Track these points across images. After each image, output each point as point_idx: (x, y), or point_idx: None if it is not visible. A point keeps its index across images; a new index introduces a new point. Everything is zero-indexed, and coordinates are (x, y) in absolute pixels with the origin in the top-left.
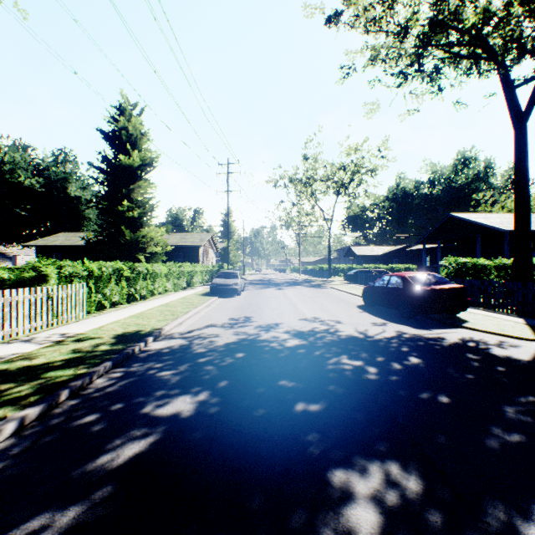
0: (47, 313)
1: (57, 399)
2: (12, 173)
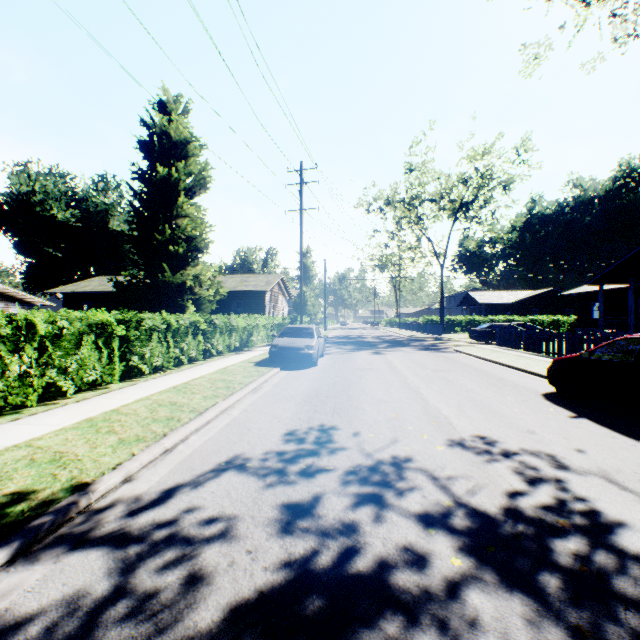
0: None
1: None
2: (43, 205)
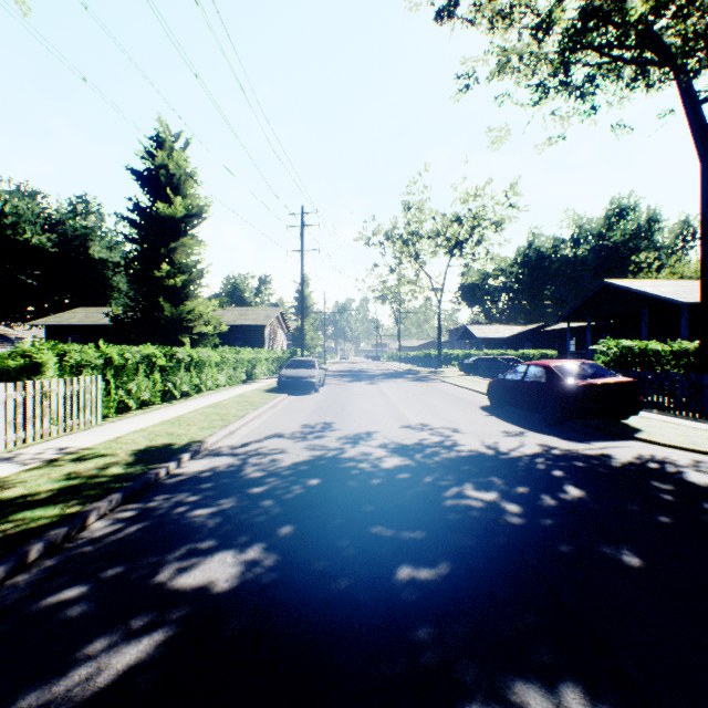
0: (42, 417)
1: (23, 559)
2: (15, 228)
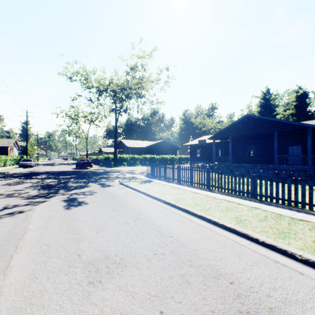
0: None
1: None
2: None
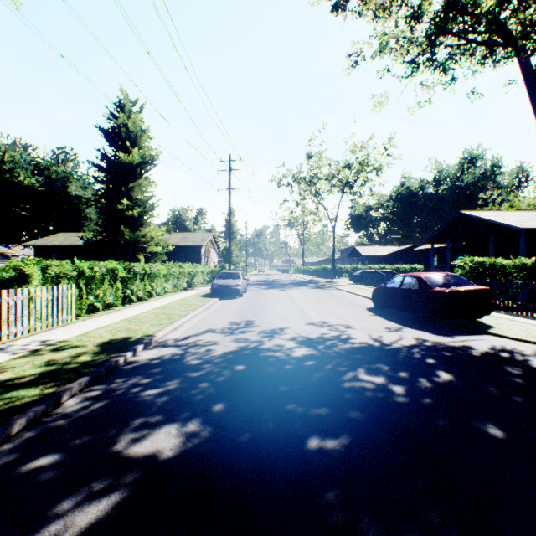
0: (29, 317)
1: (8, 432)
2: (11, 172)
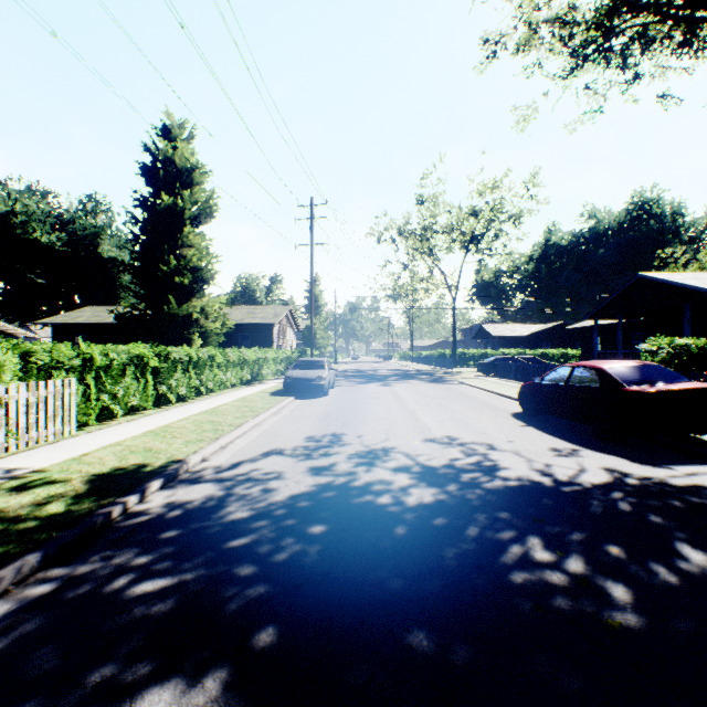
0: None
1: None
2: (24, 227)
